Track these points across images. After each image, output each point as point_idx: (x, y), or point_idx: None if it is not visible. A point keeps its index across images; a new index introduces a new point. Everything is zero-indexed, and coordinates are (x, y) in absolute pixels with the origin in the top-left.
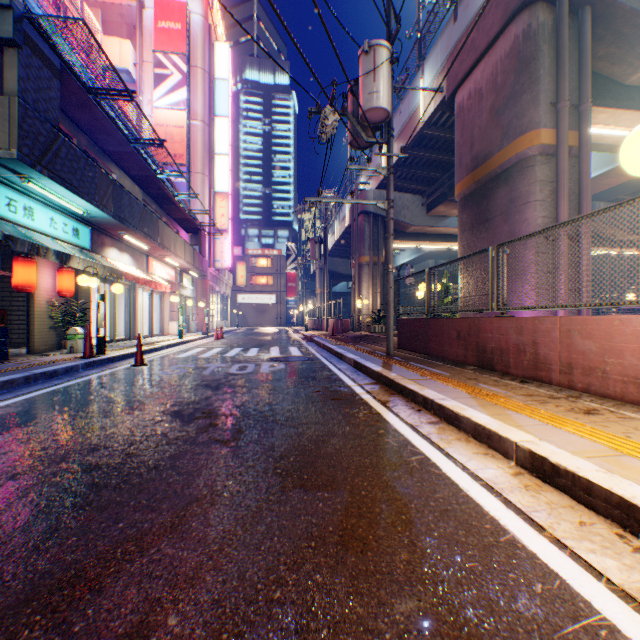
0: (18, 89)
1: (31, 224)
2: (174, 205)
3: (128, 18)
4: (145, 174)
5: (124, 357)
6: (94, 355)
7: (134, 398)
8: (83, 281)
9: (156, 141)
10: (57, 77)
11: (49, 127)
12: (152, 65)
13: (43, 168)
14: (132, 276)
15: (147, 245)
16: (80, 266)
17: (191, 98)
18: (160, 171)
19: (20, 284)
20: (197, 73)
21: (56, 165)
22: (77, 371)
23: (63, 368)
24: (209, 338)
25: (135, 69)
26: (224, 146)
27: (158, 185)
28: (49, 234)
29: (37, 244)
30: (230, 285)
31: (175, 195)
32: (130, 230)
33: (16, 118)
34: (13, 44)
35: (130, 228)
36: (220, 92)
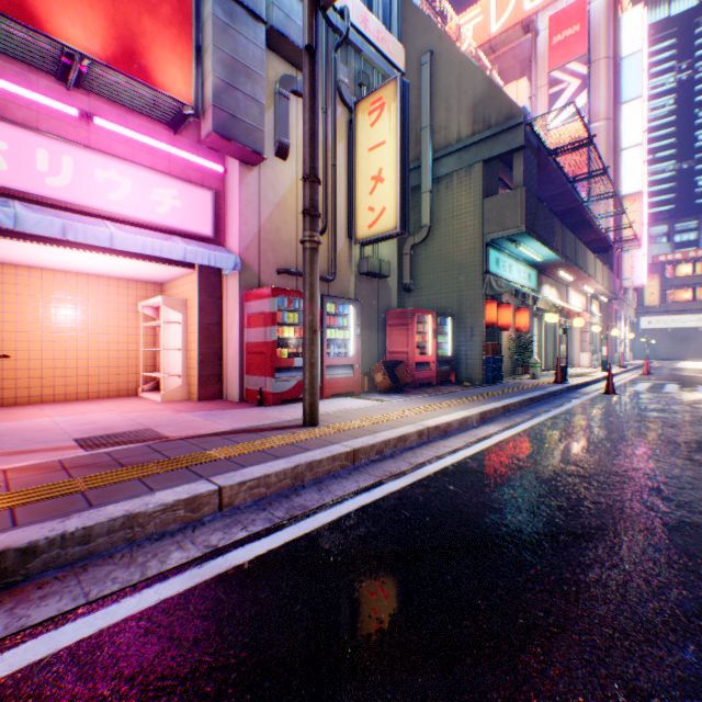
0: (521, 180)
1: (509, 277)
2: (588, 228)
3: (519, 56)
4: (569, 207)
5: (580, 385)
6: (561, 381)
7: (673, 420)
8: (548, 318)
9: (595, 172)
10: (534, 157)
11: (534, 200)
12: (543, 88)
13: (531, 233)
14: (564, 309)
15: (572, 277)
16: (539, 306)
17: (589, 100)
18: (586, 199)
19: (502, 324)
20: (597, 67)
21: (536, 228)
22: (562, 393)
23: (557, 390)
24: (628, 372)
25: (528, 103)
26: (633, 136)
27: (578, 213)
28: (517, 283)
29: (524, 293)
30: (631, 307)
31: (594, 218)
32: (566, 266)
33: (522, 203)
34: (519, 149)
35: (568, 264)
36: (627, 72)
